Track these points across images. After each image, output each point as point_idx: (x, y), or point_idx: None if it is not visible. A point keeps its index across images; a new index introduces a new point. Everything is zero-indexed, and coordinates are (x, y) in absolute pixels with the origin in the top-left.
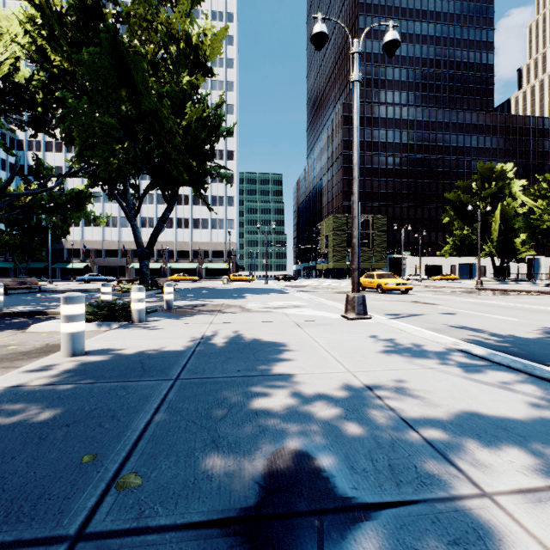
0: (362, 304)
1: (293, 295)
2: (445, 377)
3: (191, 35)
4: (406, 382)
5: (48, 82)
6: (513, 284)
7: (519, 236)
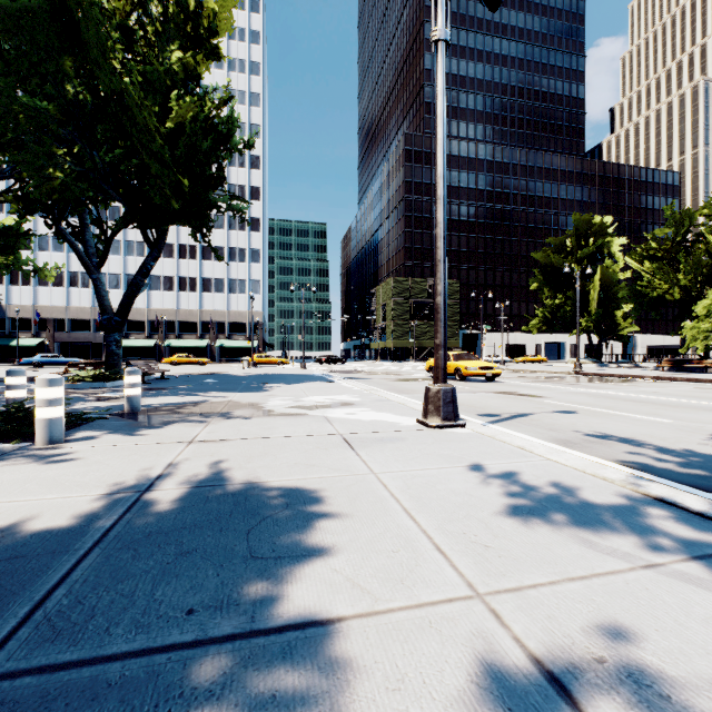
0: (451, 403)
1: (340, 384)
2: (711, 605)
3: None
4: (640, 641)
5: None
6: (614, 367)
7: (621, 308)
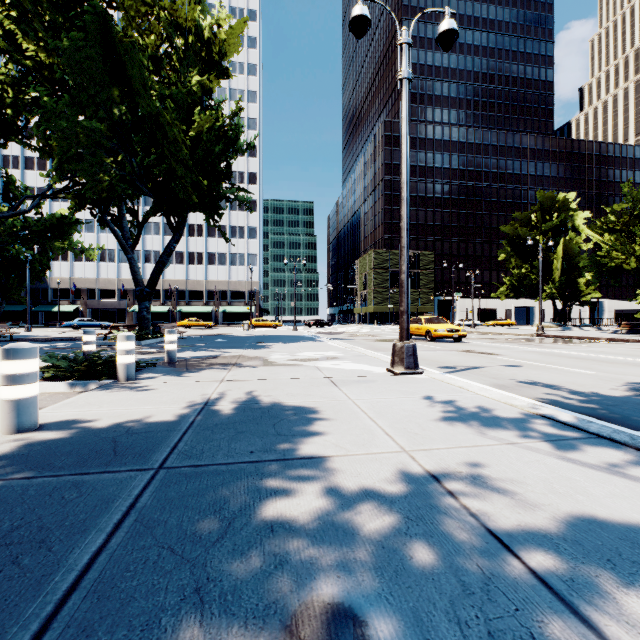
0: (412, 355)
1: (327, 343)
2: (535, 458)
3: (202, 27)
4: (485, 467)
5: (19, 76)
6: (577, 330)
7: (583, 276)
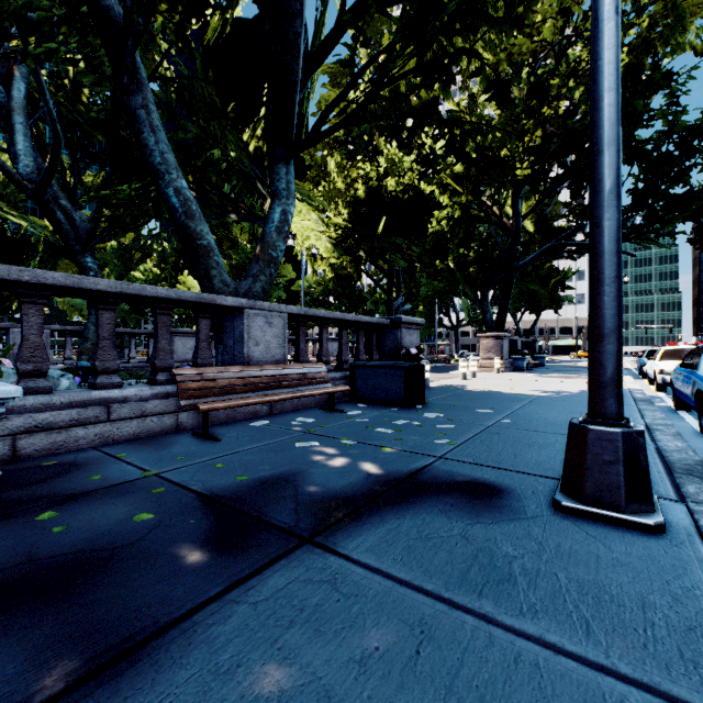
0: None
1: None
2: None
3: None
4: None
5: None
6: None
7: None
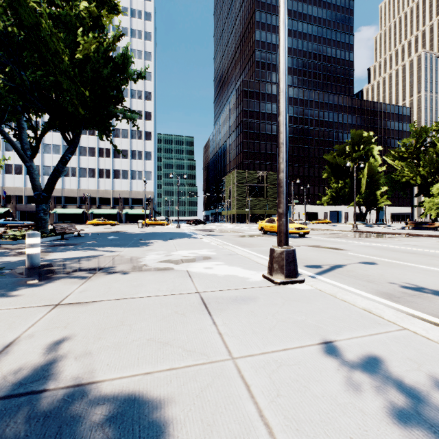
0: (292, 262)
1: (201, 240)
2: None
3: None
4: None
5: None
6: (375, 226)
7: (380, 189)
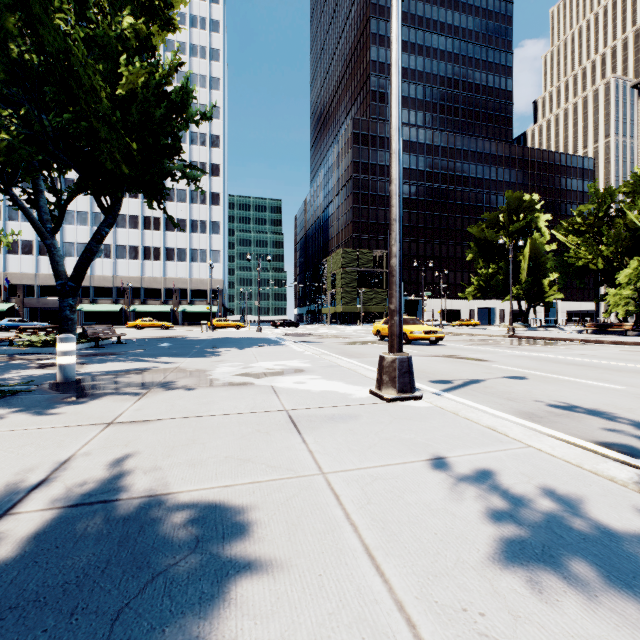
0: (407, 373)
1: (292, 348)
2: None
3: None
4: None
5: None
6: (541, 330)
7: (548, 277)
